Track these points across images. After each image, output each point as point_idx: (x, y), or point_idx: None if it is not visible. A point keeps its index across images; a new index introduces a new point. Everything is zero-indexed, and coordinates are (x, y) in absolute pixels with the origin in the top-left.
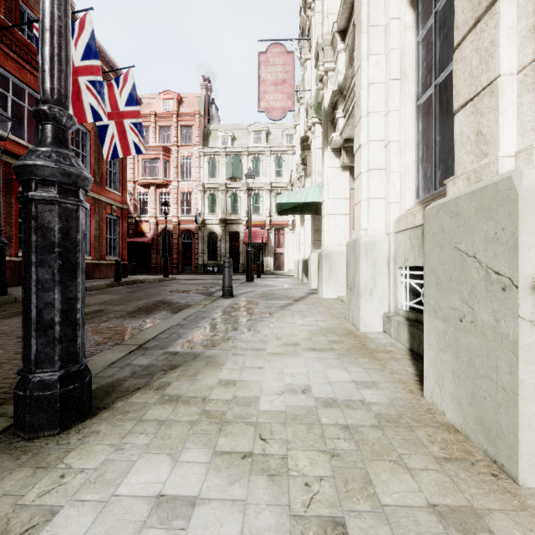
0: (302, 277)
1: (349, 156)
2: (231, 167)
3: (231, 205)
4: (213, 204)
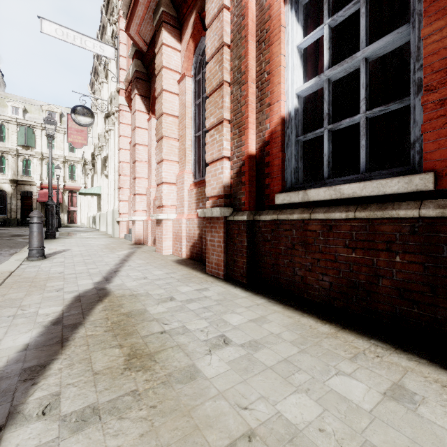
0: (92, 226)
1: None
2: (23, 137)
3: (24, 168)
4: (0, 164)
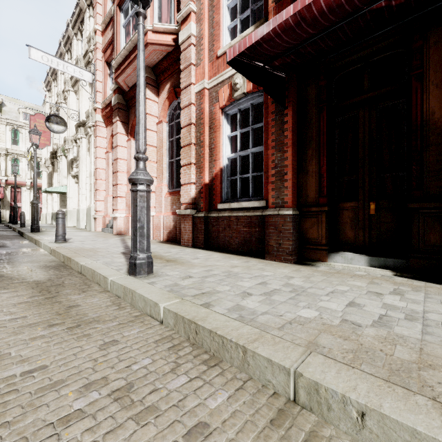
0: (51, 222)
1: (78, 180)
2: None
3: None
4: None
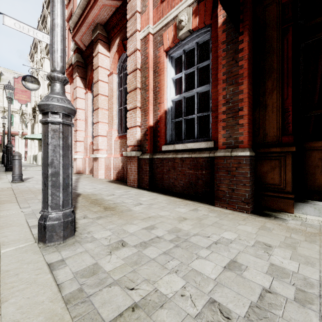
0: (33, 162)
1: None
2: None
3: None
4: None
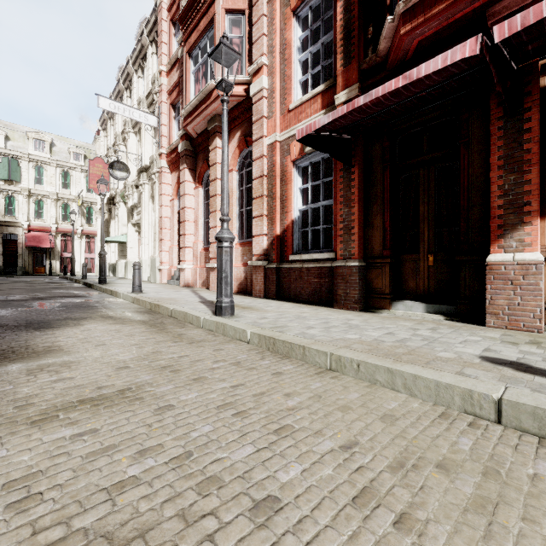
0: (108, 274)
1: (138, 228)
2: (7, 169)
3: (6, 206)
4: None
